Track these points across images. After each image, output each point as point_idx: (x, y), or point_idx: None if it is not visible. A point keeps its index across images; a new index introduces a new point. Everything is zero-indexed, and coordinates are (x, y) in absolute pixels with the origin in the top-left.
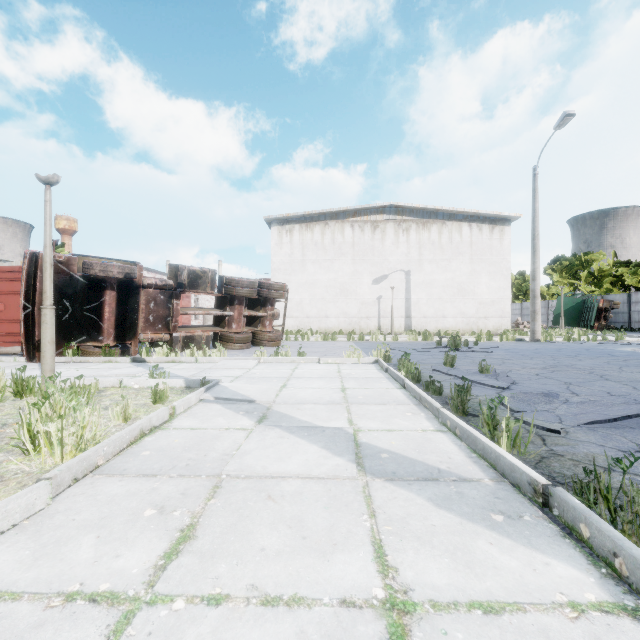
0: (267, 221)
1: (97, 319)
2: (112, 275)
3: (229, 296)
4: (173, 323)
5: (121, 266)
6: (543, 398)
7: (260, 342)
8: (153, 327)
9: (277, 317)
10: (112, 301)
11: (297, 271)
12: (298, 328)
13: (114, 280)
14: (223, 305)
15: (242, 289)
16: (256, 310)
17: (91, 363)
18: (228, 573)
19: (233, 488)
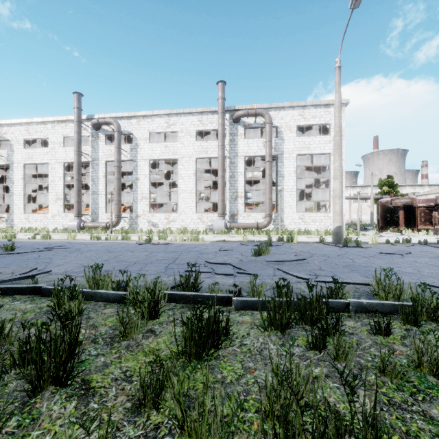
0: None
1: (398, 220)
2: (397, 205)
3: None
4: (433, 222)
5: (401, 202)
6: (436, 246)
7: None
8: (424, 223)
9: None
10: (402, 214)
11: None
12: None
13: (402, 206)
14: None
15: None
16: None
17: (390, 234)
18: (330, 240)
19: None
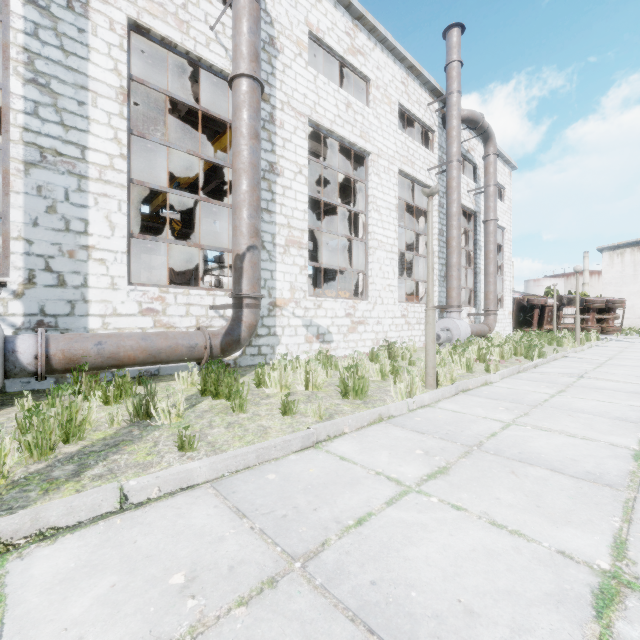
0: (598, 249)
1: (530, 320)
2: (541, 303)
3: (586, 308)
4: (558, 322)
5: (544, 300)
6: None
7: (605, 332)
8: (549, 323)
9: (617, 318)
10: (537, 313)
11: (628, 283)
12: (629, 326)
13: (538, 305)
14: (582, 313)
15: (596, 304)
16: (602, 315)
17: None
18: None
19: (636, 344)
